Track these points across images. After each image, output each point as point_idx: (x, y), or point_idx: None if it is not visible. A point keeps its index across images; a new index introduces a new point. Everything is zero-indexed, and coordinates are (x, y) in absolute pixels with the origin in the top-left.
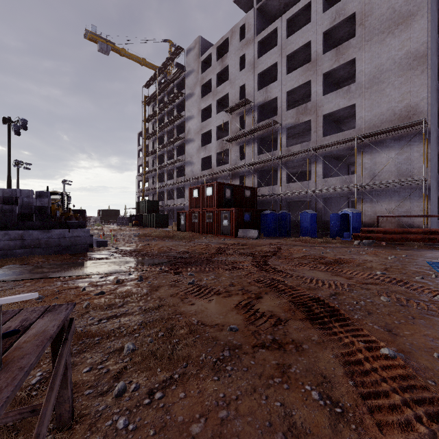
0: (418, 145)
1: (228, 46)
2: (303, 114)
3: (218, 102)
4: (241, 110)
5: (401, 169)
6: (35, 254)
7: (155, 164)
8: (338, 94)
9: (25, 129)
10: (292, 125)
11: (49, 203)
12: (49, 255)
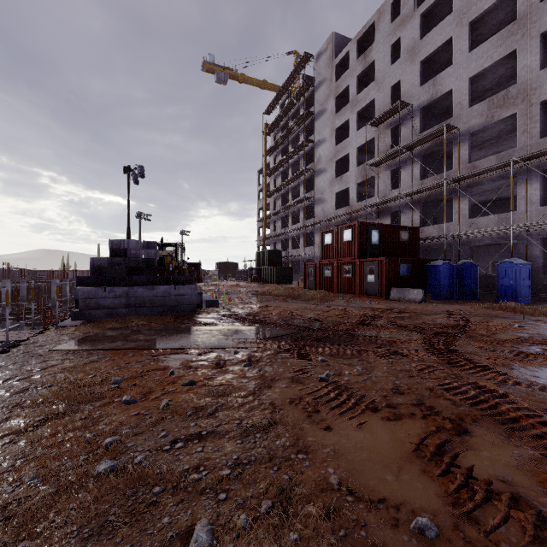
0: None
1: (374, 36)
2: (501, 107)
3: (359, 115)
4: (392, 119)
5: None
6: (139, 315)
7: (277, 205)
8: None
9: (142, 177)
10: (480, 127)
11: (156, 255)
12: (153, 316)
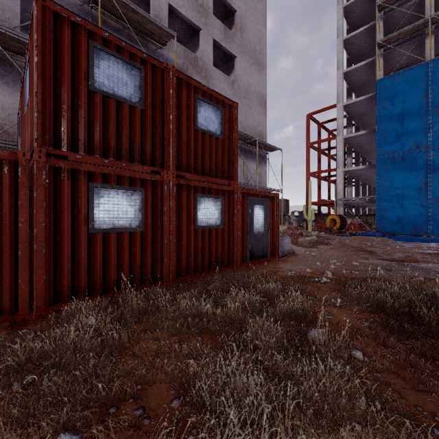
0: (264, 165)
1: None
2: (193, 67)
3: None
4: None
5: (258, 179)
6: None
7: None
8: (226, 79)
9: None
10: (179, 68)
11: None
12: None
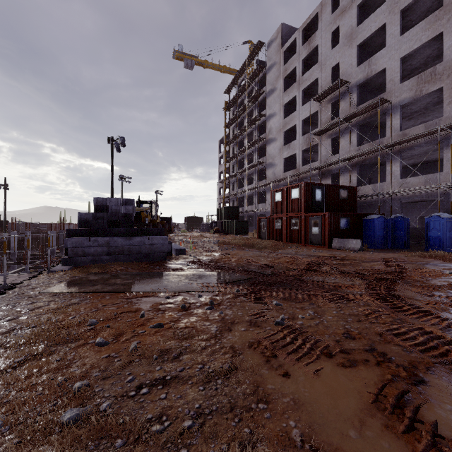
0: None
1: (317, 25)
2: (429, 82)
3: (304, 92)
4: (333, 95)
5: None
6: (119, 261)
7: (235, 169)
8: None
9: (123, 146)
10: (410, 100)
11: (133, 210)
12: (130, 262)
